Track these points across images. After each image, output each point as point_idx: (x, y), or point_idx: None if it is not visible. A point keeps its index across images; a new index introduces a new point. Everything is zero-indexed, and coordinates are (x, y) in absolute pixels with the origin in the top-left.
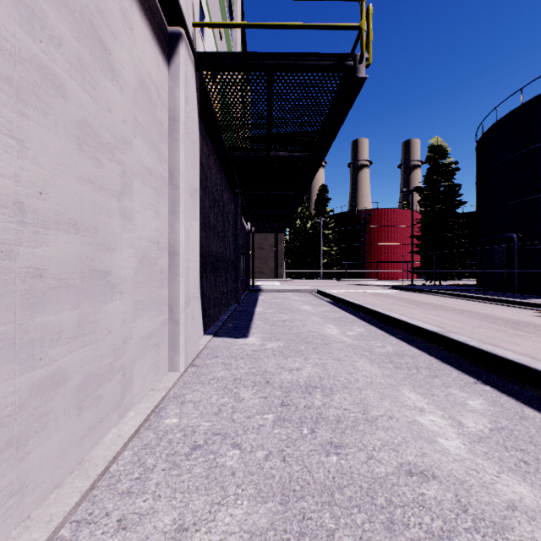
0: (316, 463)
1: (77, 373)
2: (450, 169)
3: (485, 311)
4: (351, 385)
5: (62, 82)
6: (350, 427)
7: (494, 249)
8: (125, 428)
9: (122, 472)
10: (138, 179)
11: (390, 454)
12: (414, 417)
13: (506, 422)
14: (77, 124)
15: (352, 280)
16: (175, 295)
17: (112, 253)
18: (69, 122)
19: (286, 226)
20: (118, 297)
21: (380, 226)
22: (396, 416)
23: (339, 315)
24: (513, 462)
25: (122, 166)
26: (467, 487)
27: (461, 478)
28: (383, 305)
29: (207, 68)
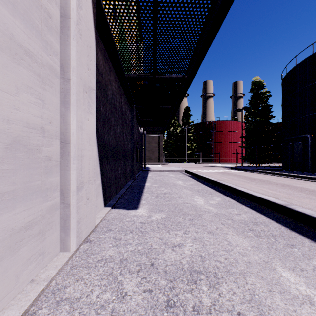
0: None
1: None
2: (265, 96)
3: (298, 185)
4: (233, 268)
5: None
6: None
7: (295, 145)
8: None
9: None
10: (3, 53)
11: None
12: None
13: None
14: None
15: (205, 163)
16: (66, 180)
17: None
18: None
19: (165, 130)
20: None
21: (221, 131)
22: None
23: (201, 188)
24: None
25: None
26: None
27: None
28: (229, 180)
29: None
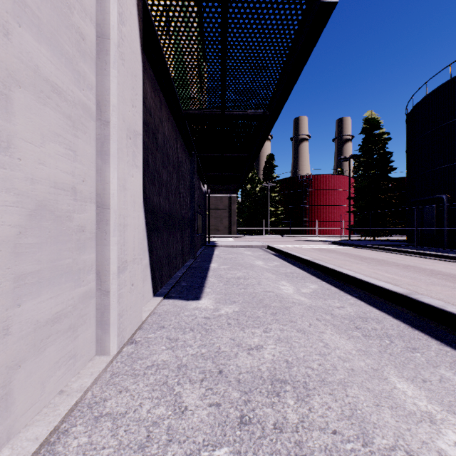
0: None
1: None
2: (383, 139)
3: (428, 266)
4: (329, 376)
5: None
6: None
7: (425, 209)
8: None
9: None
10: (26, 91)
11: None
12: (434, 441)
13: None
14: None
15: (296, 236)
16: (104, 259)
17: None
18: None
19: (239, 188)
20: None
21: (320, 190)
22: (413, 447)
23: (290, 270)
24: None
25: None
26: None
27: None
28: (330, 260)
29: None
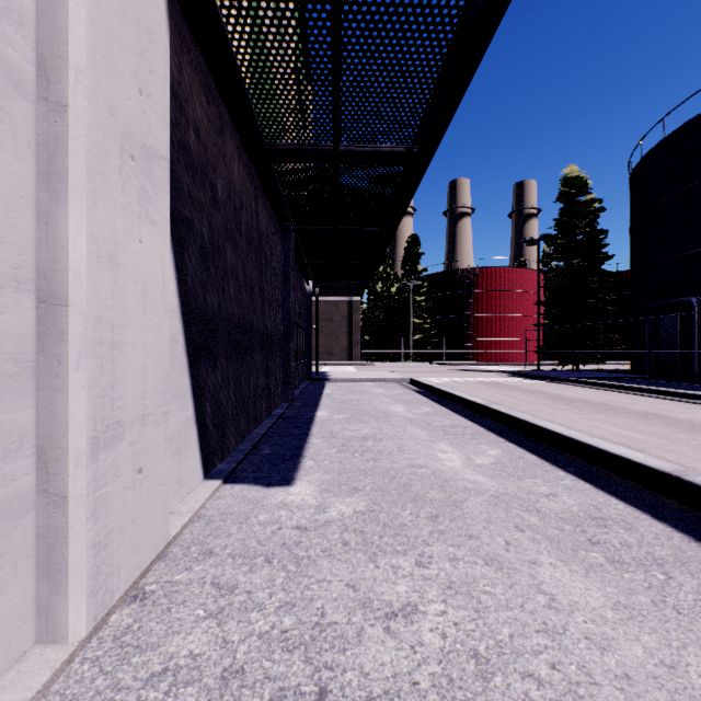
0: None
1: None
2: (592, 209)
3: (680, 414)
4: None
5: None
6: None
7: (662, 320)
8: None
9: None
10: None
11: None
12: None
13: None
14: None
15: (454, 363)
16: (55, 421)
17: None
18: None
19: (364, 287)
20: None
21: (490, 291)
22: None
23: (450, 422)
24: None
25: None
26: None
27: None
28: (515, 404)
29: None
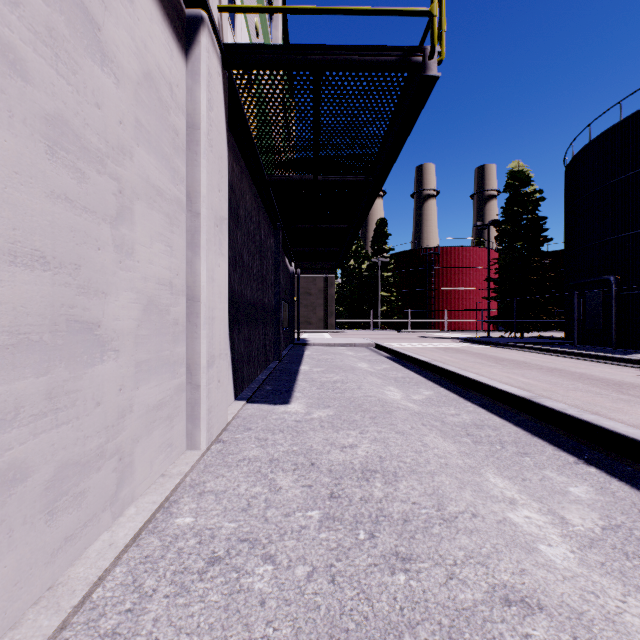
0: (377, 586)
1: (46, 463)
2: (534, 199)
3: (579, 369)
4: (420, 468)
5: (21, 57)
6: (421, 529)
7: (587, 295)
8: (120, 532)
9: (109, 600)
10: (142, 201)
11: (478, 571)
12: (504, 513)
13: (622, 517)
14: (46, 119)
15: (417, 331)
16: (195, 352)
17: (103, 297)
18: (33, 115)
19: (337, 267)
20: (112, 356)
21: (450, 268)
22: (481, 512)
23: (402, 375)
24: (639, 577)
25: (117, 182)
26: (588, 622)
27: (576, 607)
28: (455, 362)
29: (237, 65)
